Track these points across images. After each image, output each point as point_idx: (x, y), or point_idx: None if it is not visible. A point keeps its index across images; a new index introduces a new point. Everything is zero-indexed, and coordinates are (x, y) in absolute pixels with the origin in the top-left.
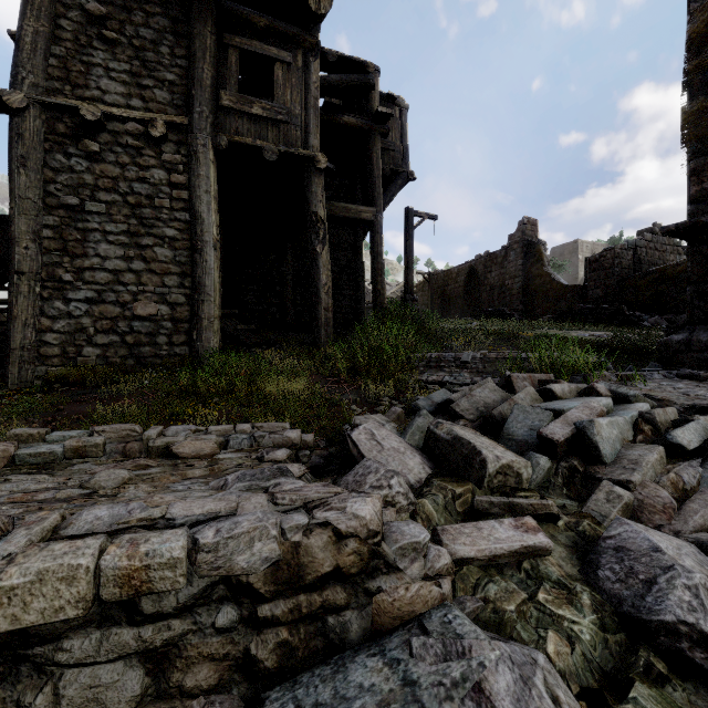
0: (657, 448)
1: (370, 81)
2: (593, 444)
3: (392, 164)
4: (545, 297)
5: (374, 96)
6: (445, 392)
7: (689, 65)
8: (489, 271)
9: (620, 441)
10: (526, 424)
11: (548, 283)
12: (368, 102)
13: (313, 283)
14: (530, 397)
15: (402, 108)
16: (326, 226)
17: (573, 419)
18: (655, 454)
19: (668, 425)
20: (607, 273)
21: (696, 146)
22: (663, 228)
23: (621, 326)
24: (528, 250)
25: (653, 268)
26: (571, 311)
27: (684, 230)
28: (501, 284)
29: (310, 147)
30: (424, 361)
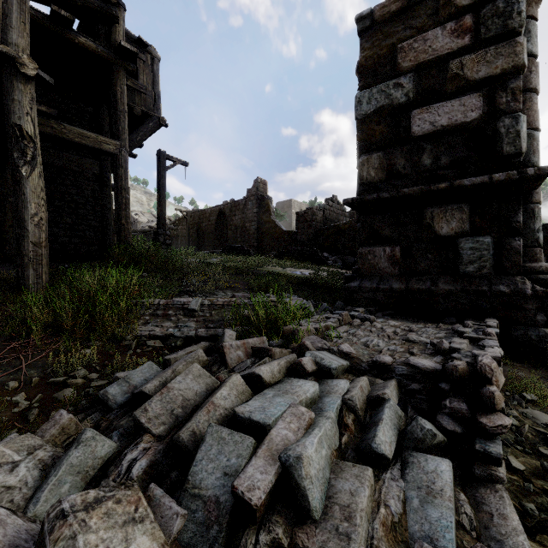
0: (367, 474)
1: (112, 12)
2: (301, 490)
3: (143, 106)
4: (272, 237)
5: (118, 30)
6: (150, 366)
7: (359, 83)
8: (234, 215)
9: (329, 462)
10: (219, 463)
11: (273, 228)
12: (112, 33)
13: (16, 212)
14: (236, 391)
15: (153, 57)
16: (38, 145)
17: (279, 446)
18: (367, 488)
19: (365, 405)
20: (309, 225)
21: (363, 143)
22: (344, 200)
23: (317, 264)
24: (260, 202)
25: (333, 224)
26: (287, 251)
27: (356, 203)
28: (242, 226)
29: (11, 44)
30: (151, 308)
